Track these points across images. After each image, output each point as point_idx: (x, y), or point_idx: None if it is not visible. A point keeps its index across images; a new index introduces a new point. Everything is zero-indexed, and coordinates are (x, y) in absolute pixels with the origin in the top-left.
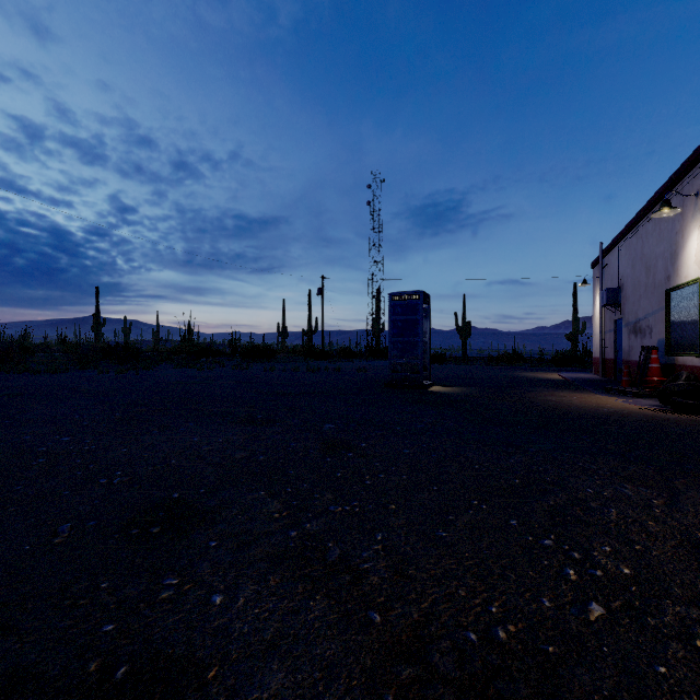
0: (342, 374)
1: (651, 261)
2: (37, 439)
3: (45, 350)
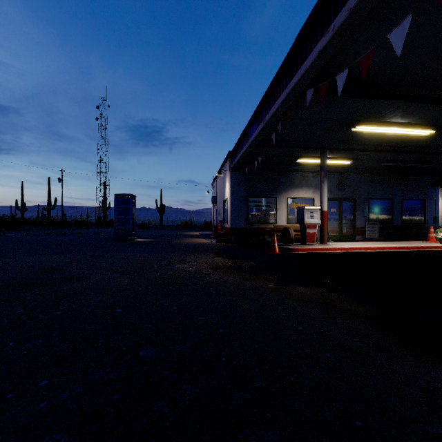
0: (84, 236)
1: (221, 189)
2: None
3: None
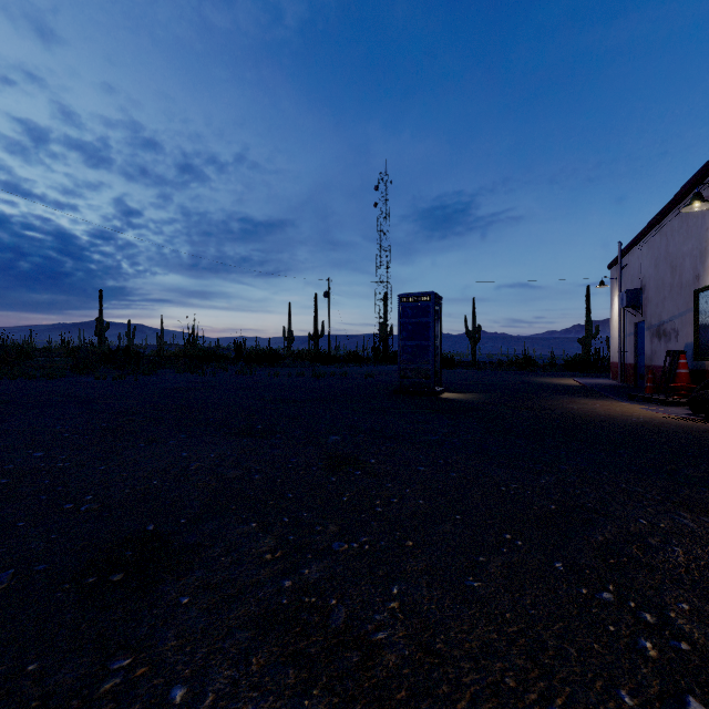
0: (349, 380)
1: (677, 260)
2: (7, 454)
3: (47, 355)
